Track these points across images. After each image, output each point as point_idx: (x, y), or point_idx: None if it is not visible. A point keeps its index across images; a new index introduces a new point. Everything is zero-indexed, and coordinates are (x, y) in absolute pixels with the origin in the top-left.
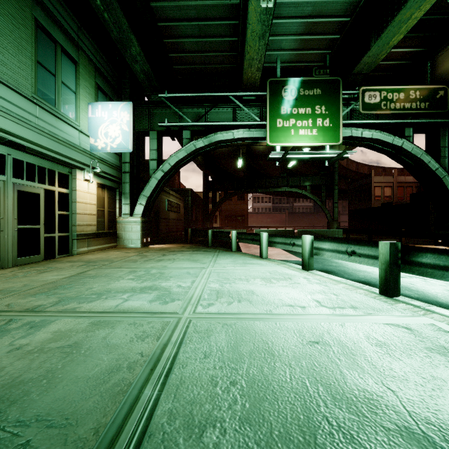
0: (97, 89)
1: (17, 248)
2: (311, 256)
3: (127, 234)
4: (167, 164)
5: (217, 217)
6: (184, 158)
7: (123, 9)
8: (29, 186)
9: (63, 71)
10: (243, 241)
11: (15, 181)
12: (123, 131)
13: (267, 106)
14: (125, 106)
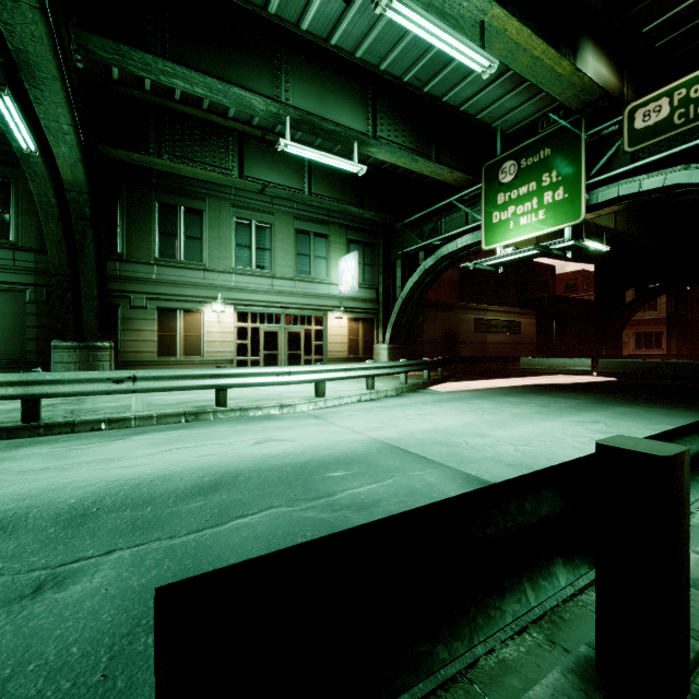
0: (349, 243)
1: (288, 364)
2: (369, 378)
3: (379, 360)
4: (405, 290)
5: (662, 335)
6: (419, 281)
7: (341, 188)
8: (294, 329)
9: (316, 248)
10: (425, 369)
11: (286, 327)
12: (353, 276)
13: (482, 200)
14: (353, 256)
